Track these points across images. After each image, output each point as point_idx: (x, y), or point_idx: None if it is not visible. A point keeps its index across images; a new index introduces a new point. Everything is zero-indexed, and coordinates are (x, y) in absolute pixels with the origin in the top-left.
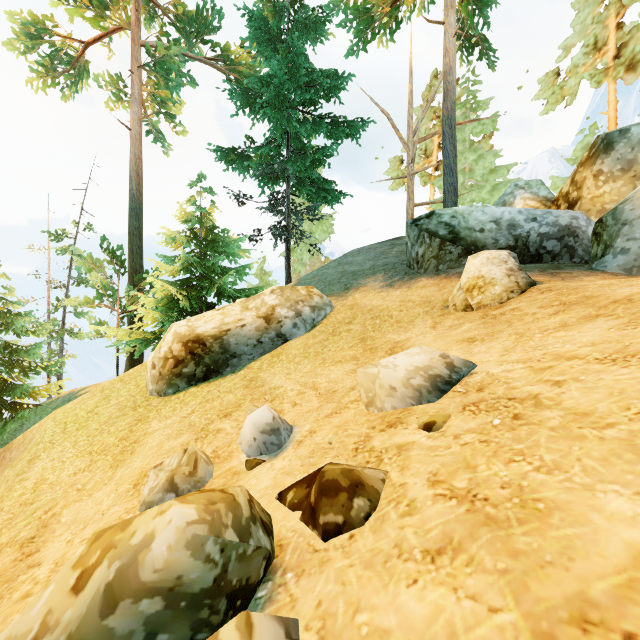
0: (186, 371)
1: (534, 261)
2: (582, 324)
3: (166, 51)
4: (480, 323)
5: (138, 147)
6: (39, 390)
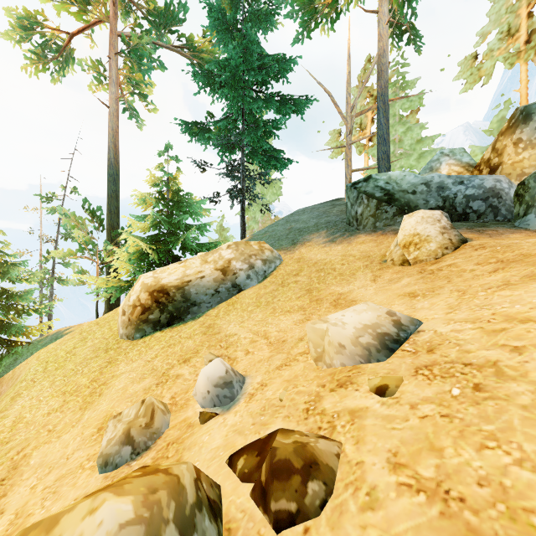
0: (152, 317)
1: (461, 219)
2: (527, 283)
3: (139, 40)
4: (419, 278)
5: (115, 122)
6: (31, 329)
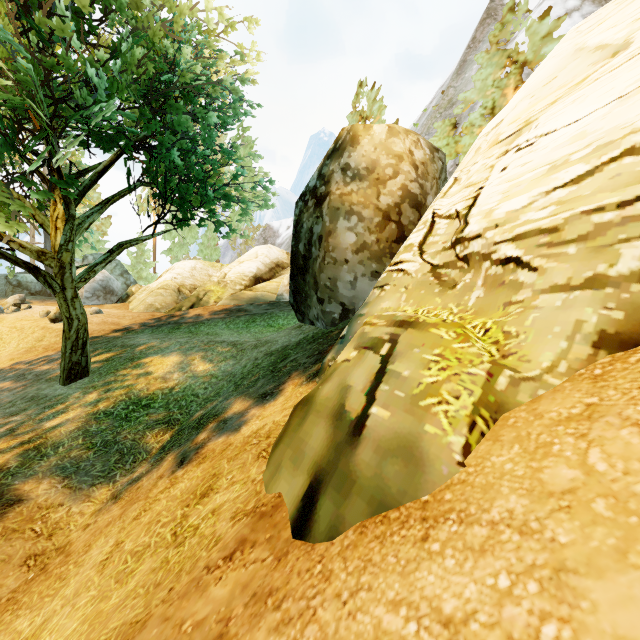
0: None
1: (50, 296)
2: None
3: None
4: None
5: None
6: None
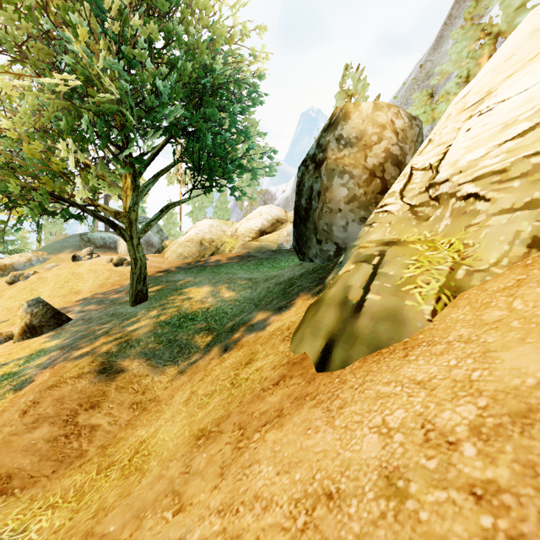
0: None
1: (109, 248)
2: None
3: None
4: None
5: None
6: None
